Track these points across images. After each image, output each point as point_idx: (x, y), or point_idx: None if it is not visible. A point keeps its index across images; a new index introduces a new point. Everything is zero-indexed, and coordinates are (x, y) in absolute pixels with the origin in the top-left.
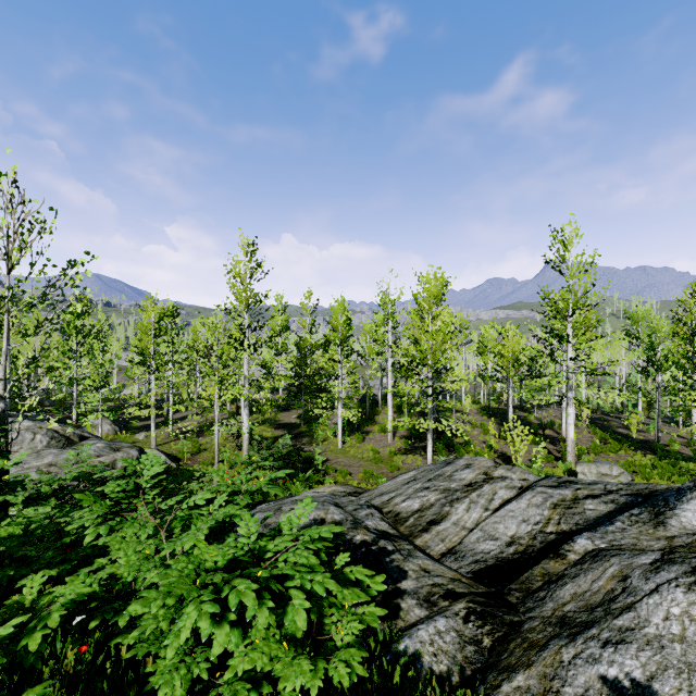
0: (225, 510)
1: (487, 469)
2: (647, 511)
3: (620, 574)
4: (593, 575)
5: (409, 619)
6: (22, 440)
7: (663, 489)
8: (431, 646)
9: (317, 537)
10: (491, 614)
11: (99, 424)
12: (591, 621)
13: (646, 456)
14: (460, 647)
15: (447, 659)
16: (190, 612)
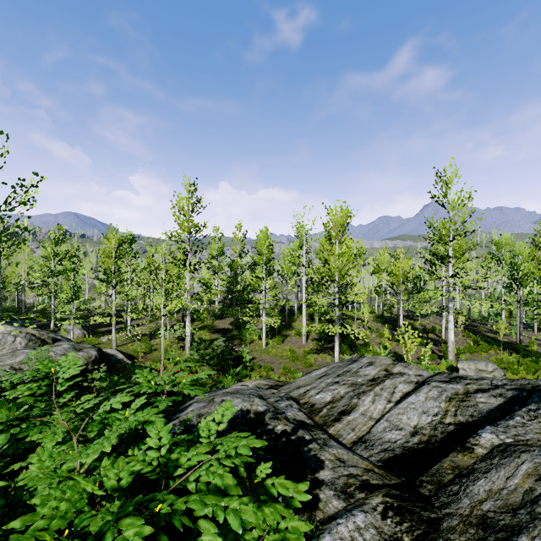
0: (139, 415)
1: (387, 366)
2: None
3: (536, 473)
4: (505, 472)
5: (327, 510)
6: (4, 342)
7: None
8: None
9: (232, 454)
10: (408, 510)
11: (71, 329)
12: (517, 525)
13: (511, 355)
14: None
15: None
16: None
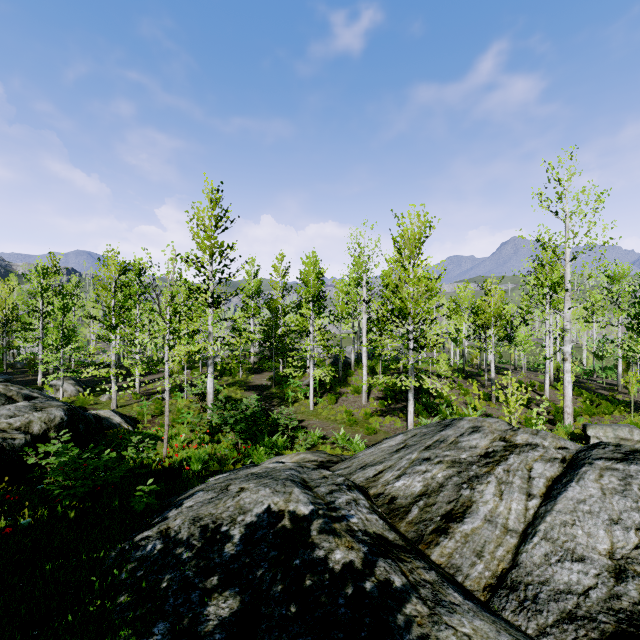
0: None
1: (503, 433)
2: None
3: None
4: None
5: None
6: None
7: None
8: None
9: None
10: None
11: (60, 385)
12: None
13: None
14: None
15: None
16: None
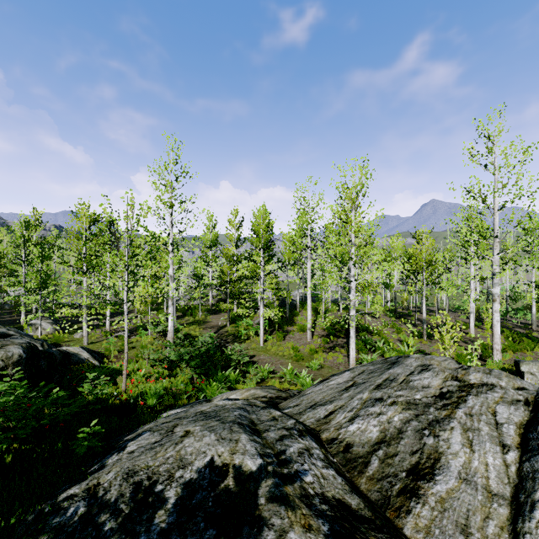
0: None
1: (454, 371)
2: None
3: None
4: None
5: None
6: None
7: None
8: None
9: None
10: None
11: (38, 324)
12: None
13: None
14: None
15: None
16: None
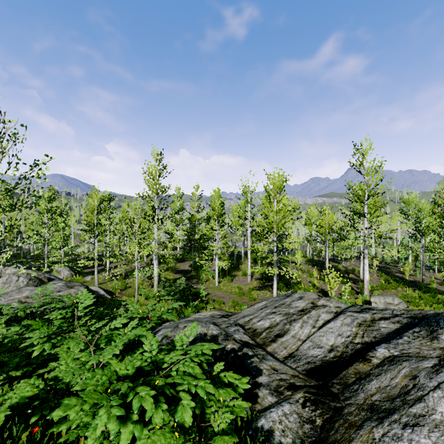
0: (135, 331)
1: (313, 300)
2: (425, 329)
3: (410, 374)
4: (391, 374)
5: (264, 404)
6: (10, 281)
7: (432, 314)
8: (280, 424)
9: (200, 353)
10: (321, 402)
11: (61, 270)
12: (392, 408)
13: (415, 291)
14: (300, 425)
15: (291, 434)
16: (102, 415)
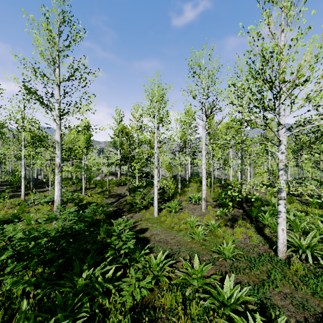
0: None
1: None
2: None
3: None
4: None
5: None
6: None
7: None
8: None
9: None
10: None
11: None
12: None
13: None
14: None
15: None
16: None
